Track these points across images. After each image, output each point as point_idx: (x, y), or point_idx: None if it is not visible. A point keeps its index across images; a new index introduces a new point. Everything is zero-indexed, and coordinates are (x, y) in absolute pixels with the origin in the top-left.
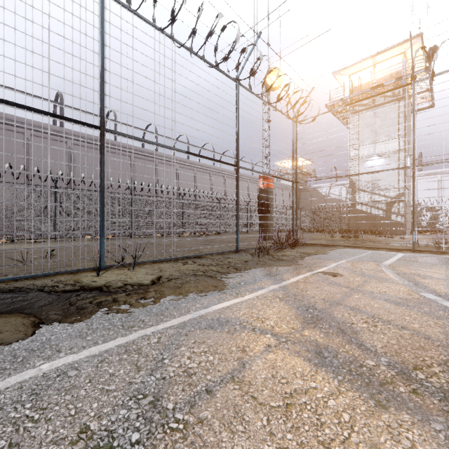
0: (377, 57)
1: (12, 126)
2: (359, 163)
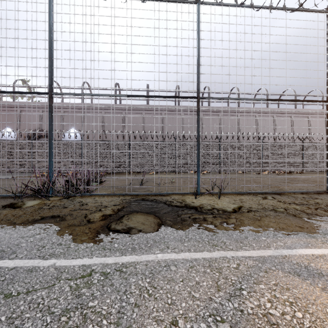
0: None
1: (157, 111)
2: None
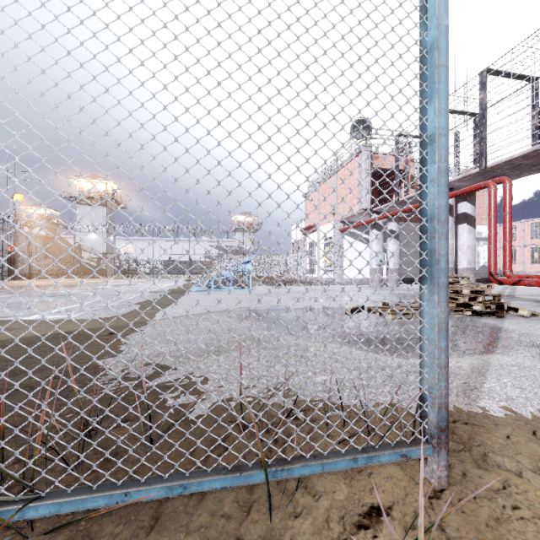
0: (92, 180)
1: None
2: (84, 234)
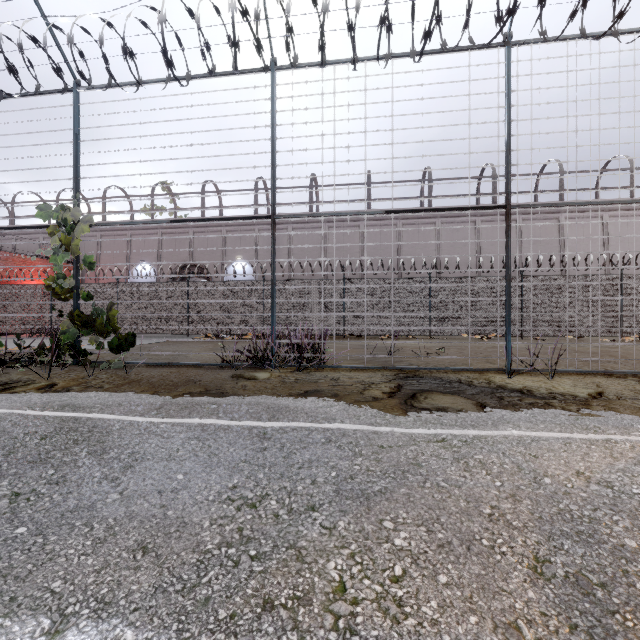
0: None
1: (388, 220)
2: None
